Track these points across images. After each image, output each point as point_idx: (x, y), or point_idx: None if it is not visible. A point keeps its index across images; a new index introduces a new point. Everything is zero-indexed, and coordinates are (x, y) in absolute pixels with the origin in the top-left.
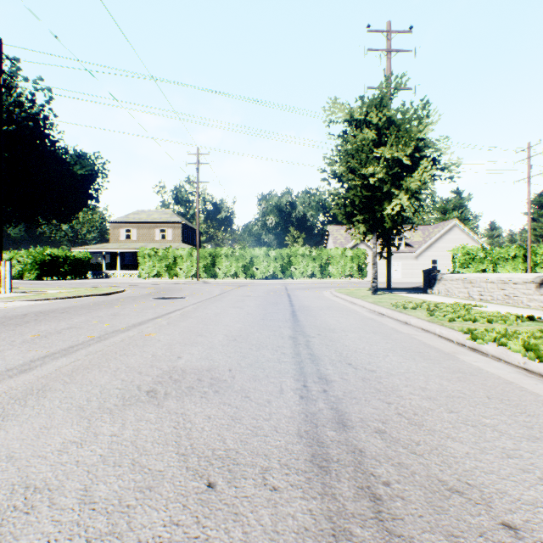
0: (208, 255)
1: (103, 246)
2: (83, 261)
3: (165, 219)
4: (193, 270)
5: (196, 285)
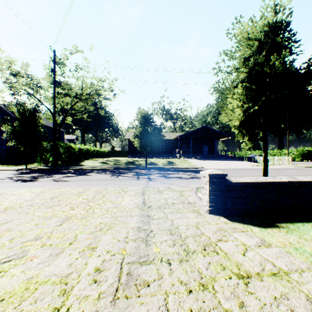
0: None
1: None
2: None
3: None
4: None
5: None
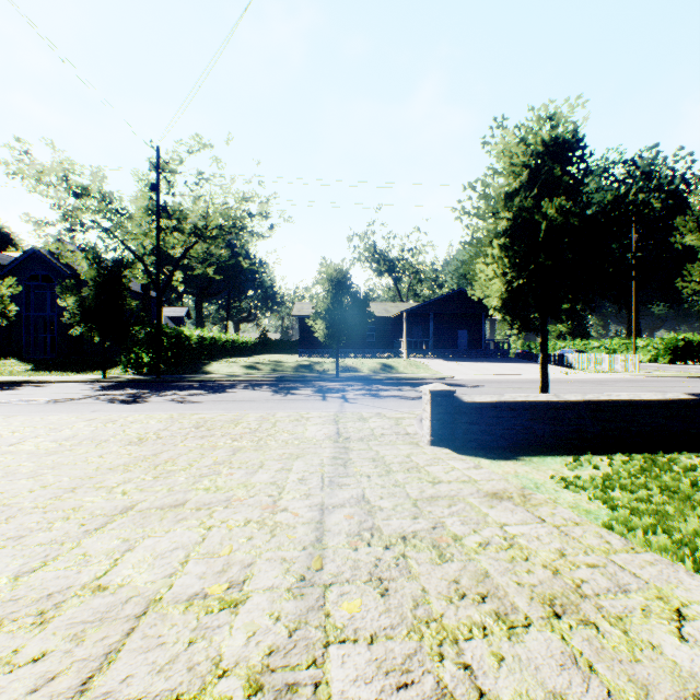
0: None
1: None
2: None
3: None
4: None
5: None
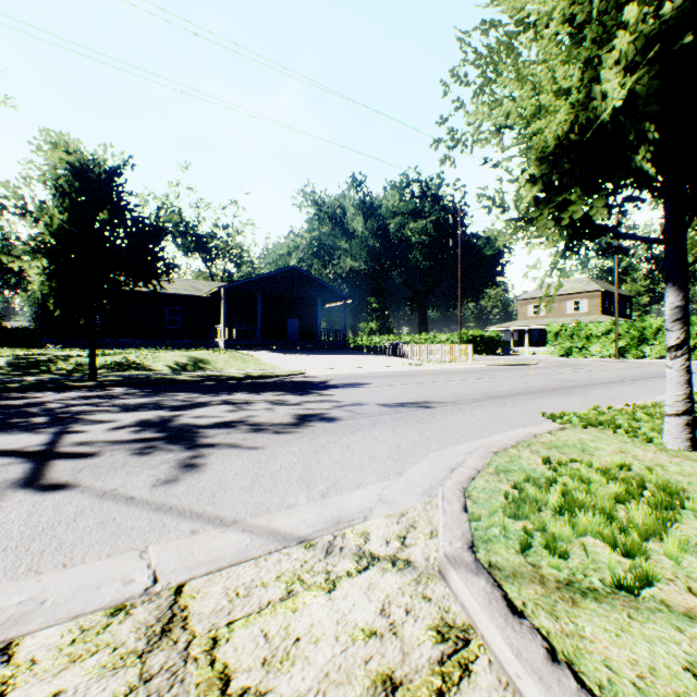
0: (630, 330)
1: (510, 324)
2: (493, 340)
3: (578, 289)
4: (610, 347)
5: (606, 363)
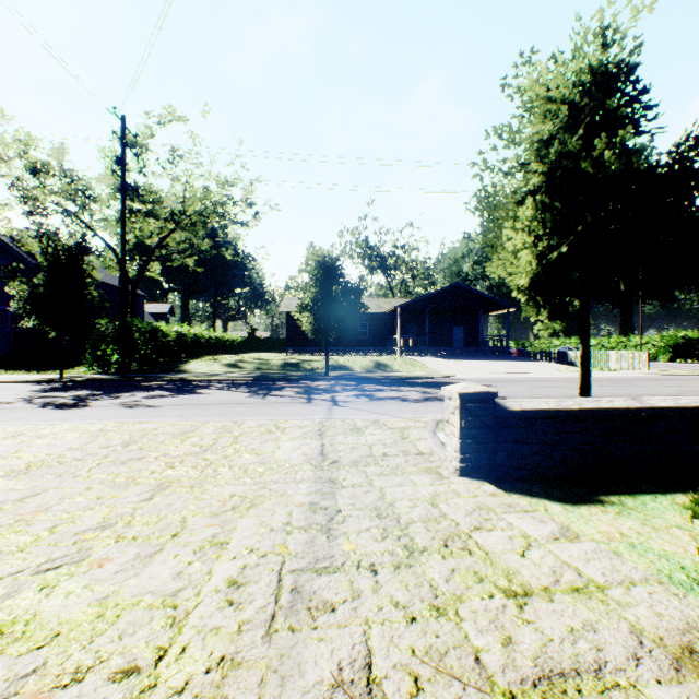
0: None
1: None
2: None
3: None
4: None
5: None
